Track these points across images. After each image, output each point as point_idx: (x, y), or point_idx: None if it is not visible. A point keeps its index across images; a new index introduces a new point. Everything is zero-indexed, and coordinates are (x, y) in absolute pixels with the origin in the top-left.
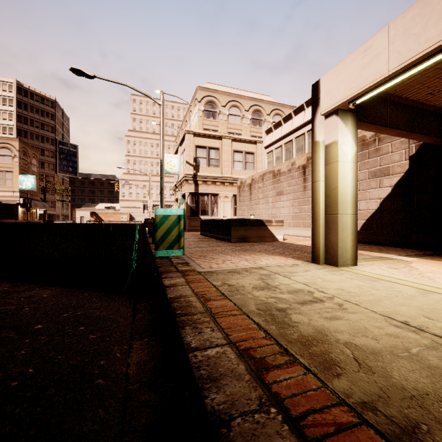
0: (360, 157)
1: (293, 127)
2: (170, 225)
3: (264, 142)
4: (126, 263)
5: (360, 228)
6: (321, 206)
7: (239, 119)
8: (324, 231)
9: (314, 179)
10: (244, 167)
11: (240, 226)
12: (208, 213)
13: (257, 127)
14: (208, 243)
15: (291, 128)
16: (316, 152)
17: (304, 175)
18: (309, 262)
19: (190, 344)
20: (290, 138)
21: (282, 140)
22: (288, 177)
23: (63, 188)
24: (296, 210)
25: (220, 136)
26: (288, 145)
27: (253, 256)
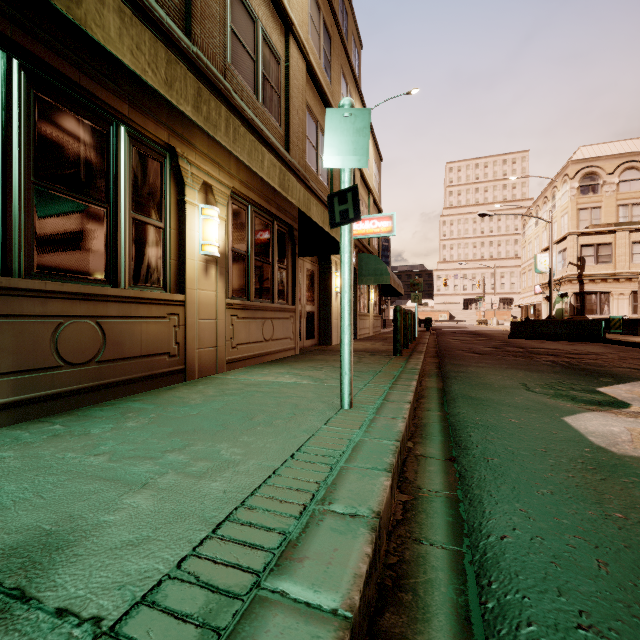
0: None
1: None
2: (616, 321)
3: None
4: (598, 334)
5: None
6: None
7: (637, 184)
8: None
9: None
10: None
11: None
12: (595, 311)
13: None
14: (616, 335)
15: None
16: None
17: None
18: None
19: (639, 343)
20: None
21: None
22: None
23: None
24: None
25: (613, 230)
26: None
27: None
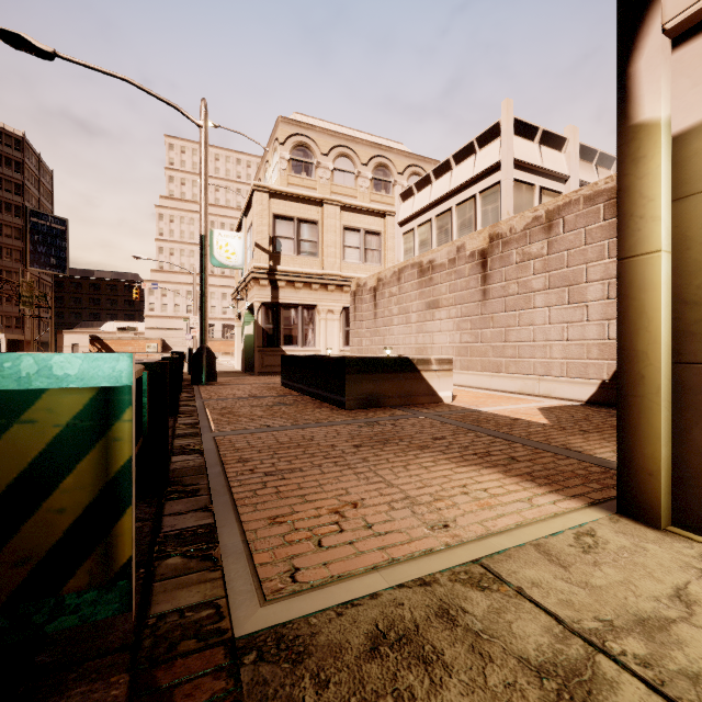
0: (610, 230)
1: (453, 185)
2: (43, 451)
3: (399, 214)
4: None
5: (610, 376)
6: (663, 334)
7: (351, 179)
8: (669, 415)
9: (631, 249)
10: (363, 258)
11: (365, 372)
12: (297, 340)
13: (383, 194)
14: (295, 412)
15: (449, 187)
16: (641, 160)
17: (484, 270)
18: (606, 507)
19: None
20: (447, 205)
21: (431, 210)
22: (450, 275)
23: (36, 294)
24: (467, 338)
25: (320, 199)
26: (443, 218)
27: (418, 475)
